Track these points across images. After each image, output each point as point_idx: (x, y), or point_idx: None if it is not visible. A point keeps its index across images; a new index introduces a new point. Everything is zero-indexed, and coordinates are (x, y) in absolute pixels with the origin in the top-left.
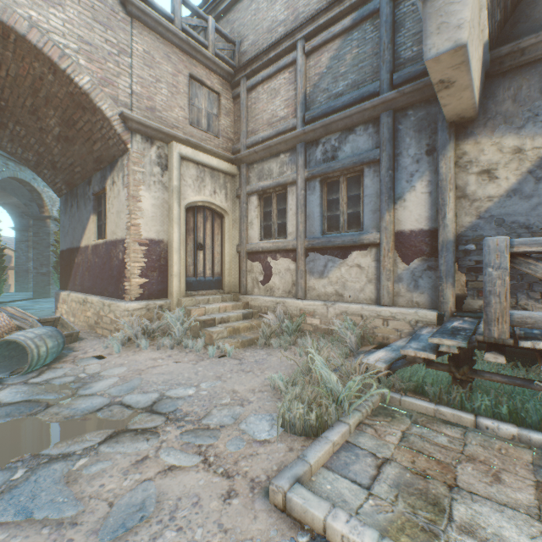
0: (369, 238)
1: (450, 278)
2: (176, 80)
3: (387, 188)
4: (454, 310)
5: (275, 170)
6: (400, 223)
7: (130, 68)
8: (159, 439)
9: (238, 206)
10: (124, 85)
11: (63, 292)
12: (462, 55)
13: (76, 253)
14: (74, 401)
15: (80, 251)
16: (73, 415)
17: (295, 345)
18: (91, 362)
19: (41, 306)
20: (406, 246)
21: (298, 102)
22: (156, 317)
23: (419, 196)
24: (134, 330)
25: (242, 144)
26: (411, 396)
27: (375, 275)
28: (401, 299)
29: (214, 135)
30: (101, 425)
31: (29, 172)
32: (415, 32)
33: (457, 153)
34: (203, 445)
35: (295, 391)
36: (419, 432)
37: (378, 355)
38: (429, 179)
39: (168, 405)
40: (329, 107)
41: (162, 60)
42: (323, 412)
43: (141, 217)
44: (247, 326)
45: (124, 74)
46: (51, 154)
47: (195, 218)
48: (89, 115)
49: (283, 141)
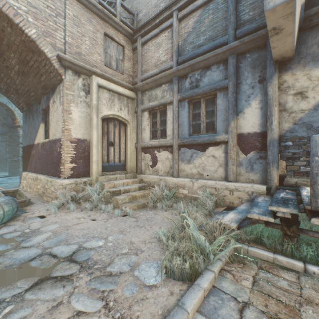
0: (220, 138)
1: (275, 164)
2: (95, 36)
3: (232, 105)
4: (278, 185)
5: (159, 95)
6: (241, 128)
7: (64, 26)
8: (73, 285)
9: (135, 118)
10: (60, 37)
11: (24, 173)
12: (291, 7)
13: (32, 148)
14: (15, 252)
15: (34, 146)
16: (12, 264)
17: (172, 207)
18: (35, 221)
19: (12, 181)
20: (245, 143)
21: (174, 51)
22: (81, 189)
23: (254, 110)
24: (66, 198)
25: (138, 78)
26: (255, 247)
27: (224, 162)
28: (242, 177)
29: (120, 73)
30: (31, 273)
31: (6, 98)
32: (251, 3)
33: (280, 81)
34: (106, 290)
35: (174, 244)
36: (265, 276)
37: (230, 216)
38: (260, 98)
39: (84, 254)
40: (194, 54)
41: (86, 22)
42: (195, 262)
43: (71, 124)
44: (141, 195)
45: (60, 30)
46: (15, 84)
47: (108, 125)
48: (36, 56)
49: (164, 76)
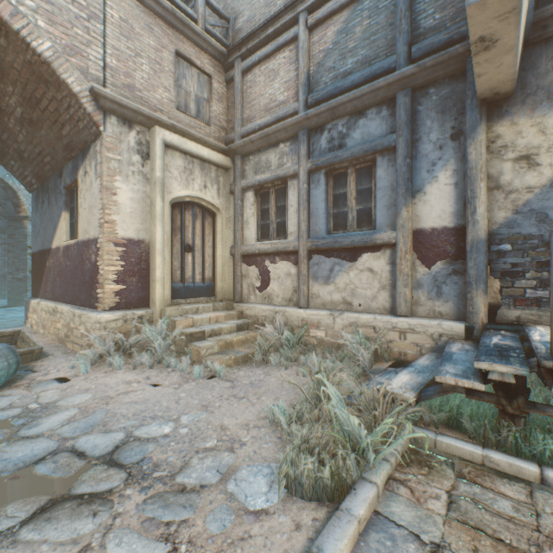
0: (383, 237)
1: (482, 284)
2: (160, 56)
3: (404, 179)
4: (486, 322)
5: (274, 162)
6: (419, 220)
7: (103, 36)
8: (112, 512)
9: (232, 203)
10: (96, 57)
11: (33, 300)
12: None
13: (47, 256)
14: (8, 448)
15: (52, 253)
16: None
17: (297, 361)
18: (49, 387)
19: (13, 316)
20: (427, 247)
21: (300, 84)
22: (134, 329)
23: (442, 187)
24: (106, 346)
25: (237, 133)
26: (448, 435)
27: (390, 281)
28: (421, 308)
29: (205, 123)
30: (34, 488)
31: (2, 167)
32: None
33: (489, 137)
34: (174, 521)
35: (301, 431)
36: (470, 492)
37: (402, 379)
38: (455, 167)
39: (135, 451)
40: (335, 88)
41: (142, 31)
42: (340, 467)
43: (116, 212)
44: (242, 339)
45: (96, 44)
46: (16, 142)
47: (182, 215)
48: (53, 91)
49: (283, 127)
